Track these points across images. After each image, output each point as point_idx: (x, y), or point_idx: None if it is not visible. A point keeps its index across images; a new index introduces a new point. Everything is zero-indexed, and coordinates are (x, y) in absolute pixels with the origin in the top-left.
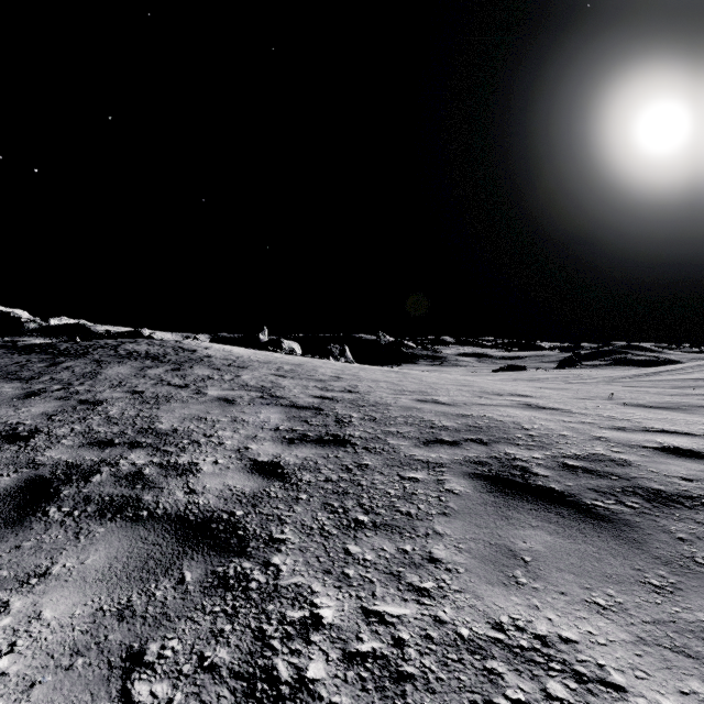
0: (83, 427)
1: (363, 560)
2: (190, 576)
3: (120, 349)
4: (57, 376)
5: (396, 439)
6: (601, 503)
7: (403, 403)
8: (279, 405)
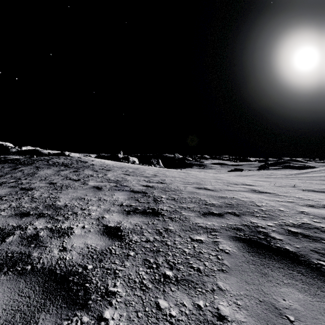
0: (16, 204)
1: (169, 316)
2: None
3: (50, 161)
4: (14, 175)
5: (187, 212)
6: (324, 262)
7: (188, 189)
8: (124, 190)
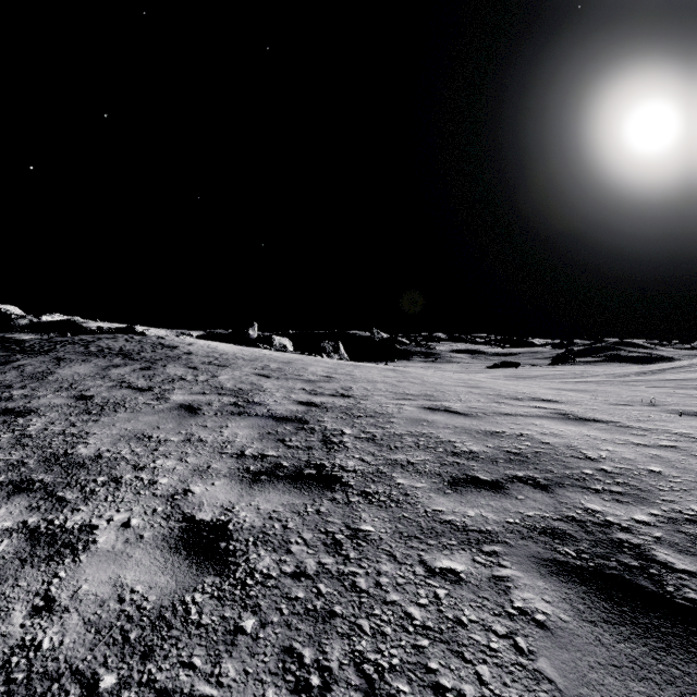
0: None
1: None
2: None
3: (92, 345)
4: None
5: (407, 476)
6: None
7: (408, 412)
8: (254, 415)
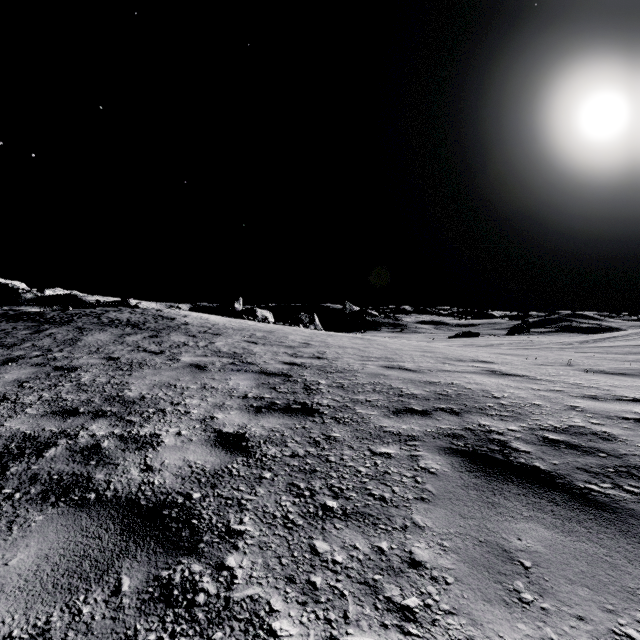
0: (51, 394)
1: (332, 562)
2: (128, 584)
3: (103, 317)
4: (39, 343)
5: (365, 408)
6: (596, 486)
7: (370, 369)
8: (249, 371)
